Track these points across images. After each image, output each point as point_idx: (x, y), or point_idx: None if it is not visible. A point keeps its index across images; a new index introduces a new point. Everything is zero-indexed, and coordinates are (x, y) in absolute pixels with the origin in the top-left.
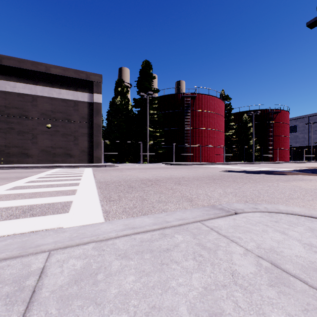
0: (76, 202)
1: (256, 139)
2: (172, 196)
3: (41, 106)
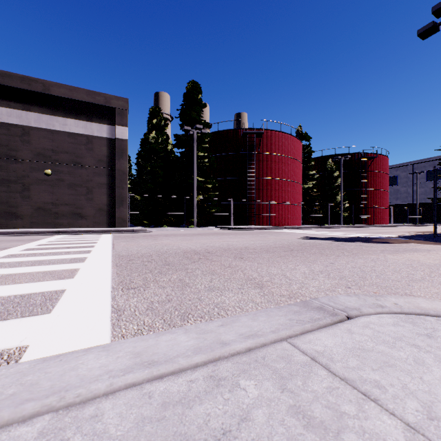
0: (70, 292)
1: (344, 194)
2: (231, 279)
3: (37, 143)
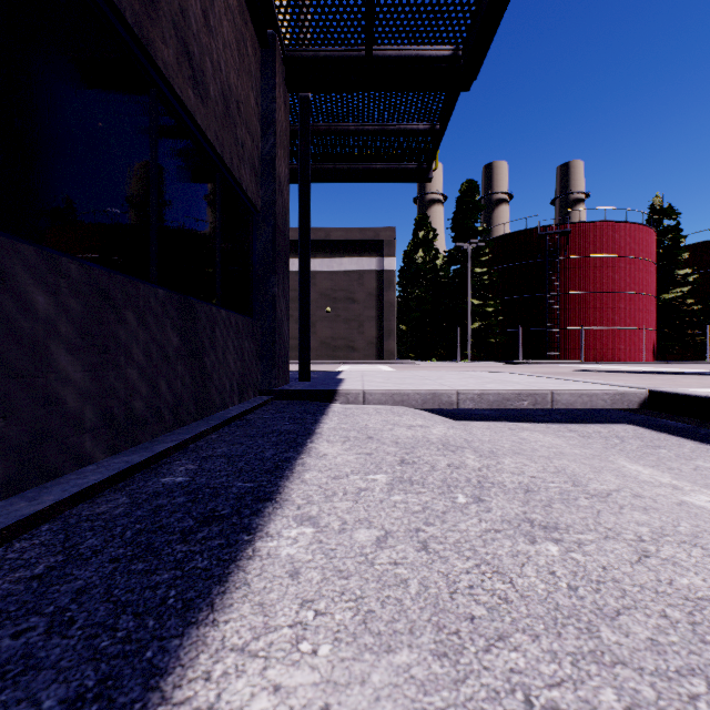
0: None
1: None
2: None
3: (320, 285)
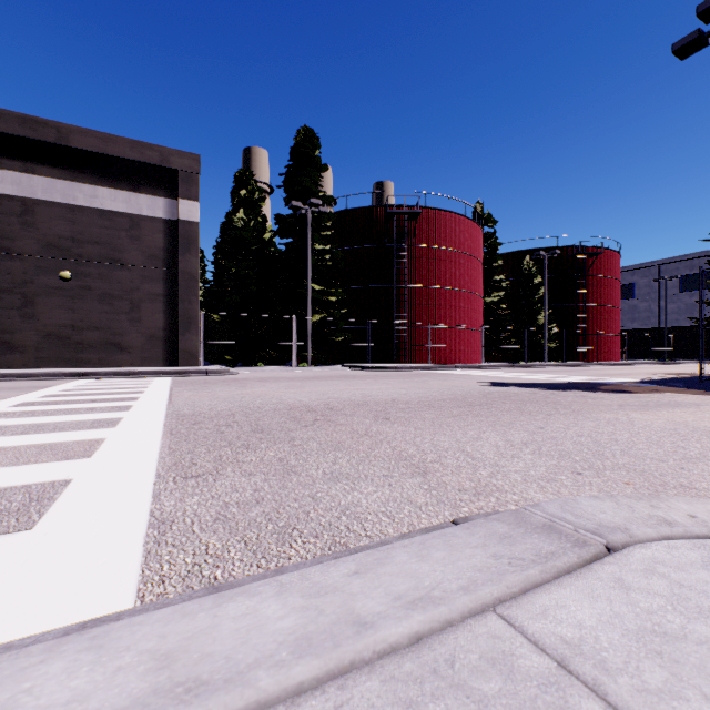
0: (78, 486)
1: (550, 312)
2: (370, 457)
3: (47, 227)
